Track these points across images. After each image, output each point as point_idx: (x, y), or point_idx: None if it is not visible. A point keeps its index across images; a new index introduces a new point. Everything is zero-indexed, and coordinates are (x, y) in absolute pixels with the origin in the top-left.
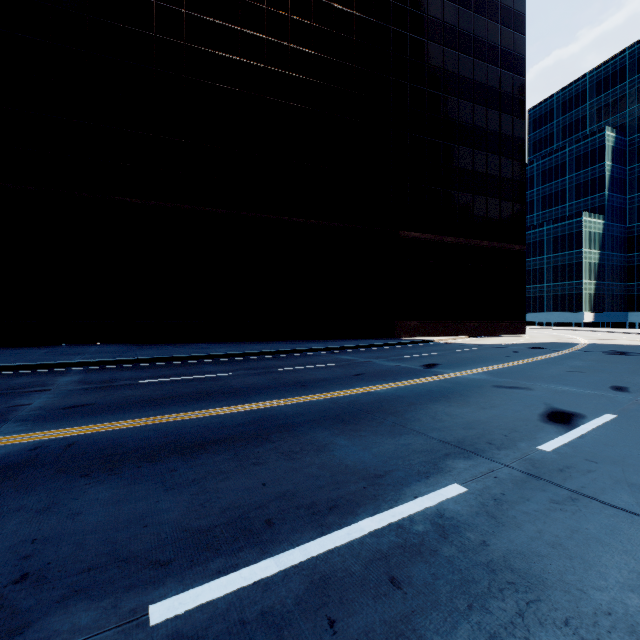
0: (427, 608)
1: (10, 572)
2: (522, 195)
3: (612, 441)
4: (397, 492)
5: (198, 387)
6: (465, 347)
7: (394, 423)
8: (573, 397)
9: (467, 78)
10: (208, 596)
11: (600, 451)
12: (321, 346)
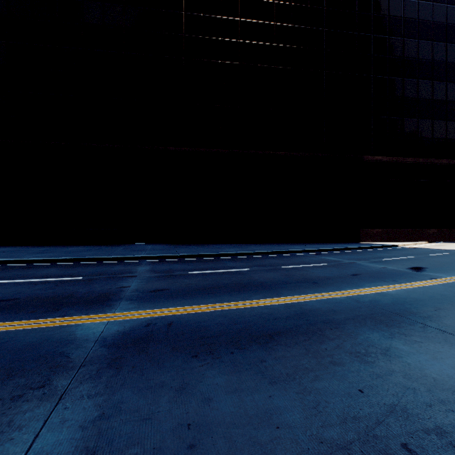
0: None
1: None
2: None
3: None
4: None
5: (232, 279)
6: (434, 252)
7: (440, 329)
8: None
9: (427, 21)
10: None
11: None
12: (304, 248)
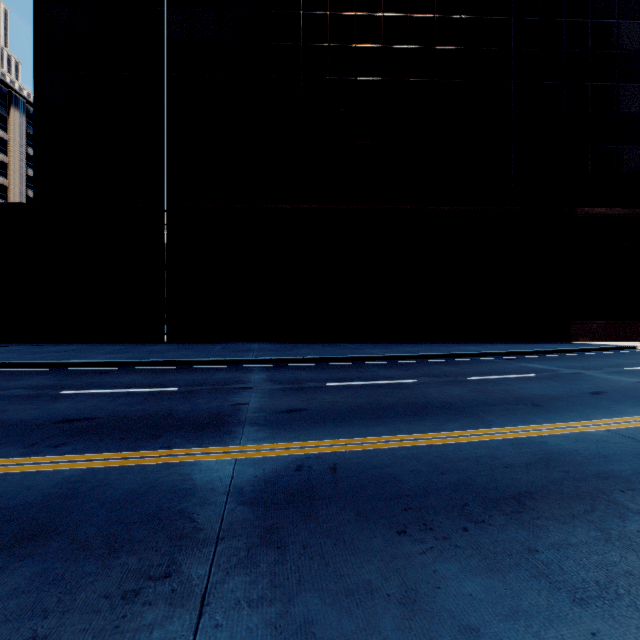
0: None
1: None
2: None
3: None
4: None
5: (398, 396)
6: None
7: None
8: None
9: None
10: None
11: None
12: (485, 350)
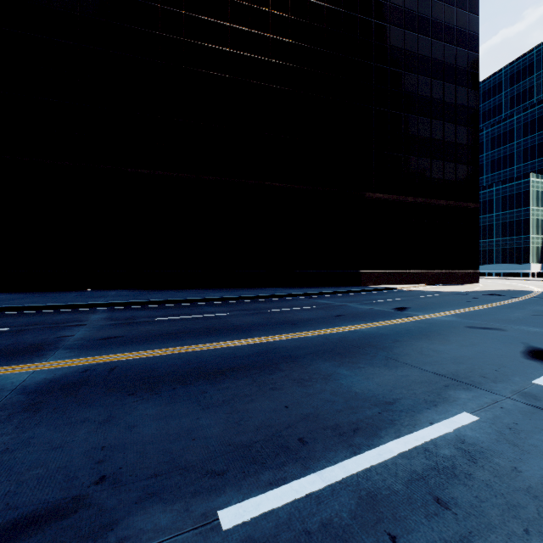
0: (483, 530)
1: (90, 474)
2: (476, 158)
3: None
4: (412, 418)
5: (205, 324)
6: (427, 294)
7: (386, 357)
8: None
9: (425, 56)
10: (268, 505)
11: None
12: (299, 292)
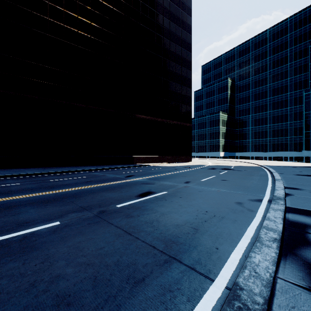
0: None
1: None
2: (190, 102)
3: (149, 201)
4: (26, 227)
5: None
6: (159, 167)
7: (70, 201)
8: (164, 186)
9: (167, 49)
10: None
11: (138, 205)
12: (89, 168)
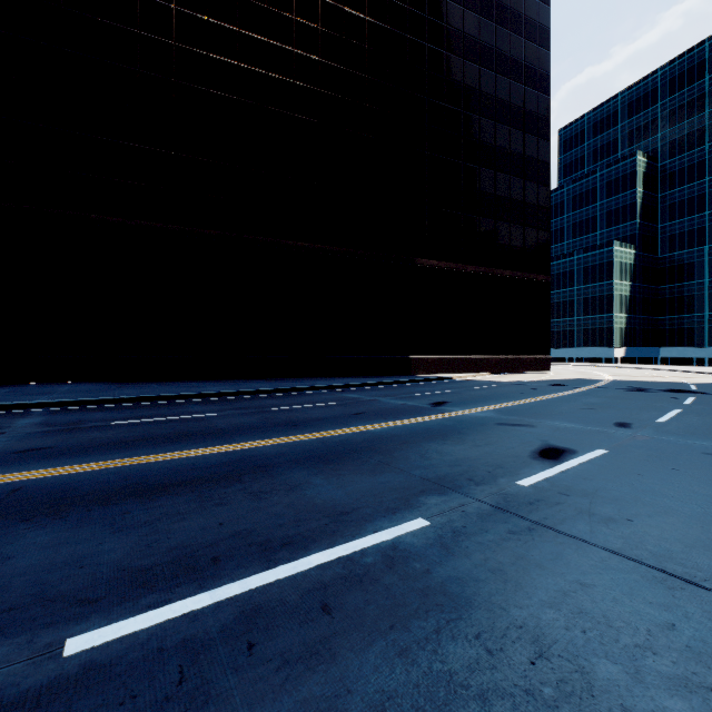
0: (350, 630)
1: None
2: (547, 222)
3: (592, 475)
4: (358, 528)
5: (177, 428)
6: (483, 384)
7: (379, 462)
8: (573, 434)
9: (489, 94)
10: (131, 628)
11: (577, 485)
12: (327, 384)
